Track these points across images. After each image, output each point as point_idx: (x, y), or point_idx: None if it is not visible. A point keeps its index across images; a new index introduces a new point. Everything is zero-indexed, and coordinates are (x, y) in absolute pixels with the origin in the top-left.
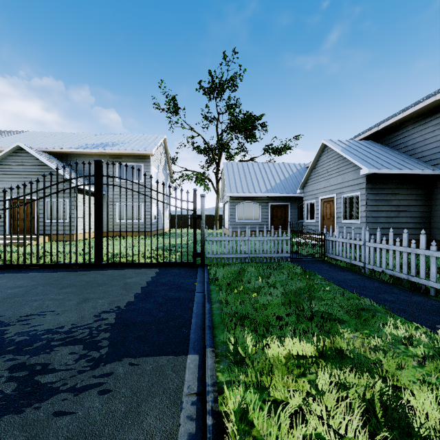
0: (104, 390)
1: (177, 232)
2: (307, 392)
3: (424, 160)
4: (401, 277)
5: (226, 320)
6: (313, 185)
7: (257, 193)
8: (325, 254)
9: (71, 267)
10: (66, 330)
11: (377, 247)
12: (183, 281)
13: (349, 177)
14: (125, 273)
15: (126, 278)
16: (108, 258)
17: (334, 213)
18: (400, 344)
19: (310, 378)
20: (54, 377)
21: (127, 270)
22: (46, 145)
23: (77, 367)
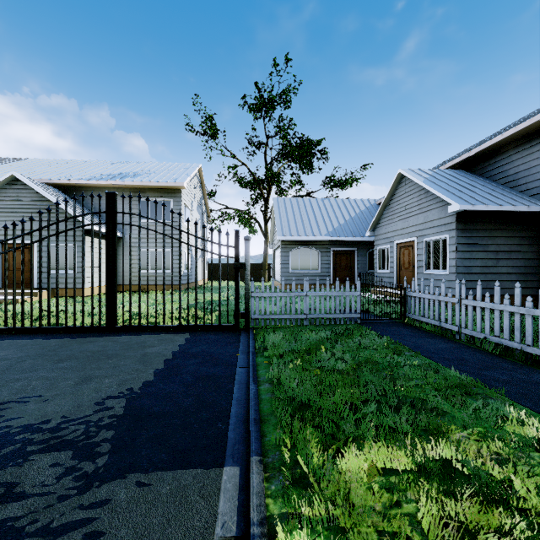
0: (92, 533)
1: (215, 285)
2: (406, 536)
3: (529, 194)
4: (511, 346)
5: (279, 411)
6: (386, 227)
7: (316, 236)
8: (405, 314)
9: (75, 331)
10: (52, 426)
11: (477, 305)
12: (220, 351)
13: (434, 215)
14: (145, 339)
15: (146, 347)
16: (123, 320)
17: (414, 261)
18: (532, 451)
19: (408, 510)
20: (20, 507)
21: (148, 336)
22: (49, 175)
23: (58, 490)
